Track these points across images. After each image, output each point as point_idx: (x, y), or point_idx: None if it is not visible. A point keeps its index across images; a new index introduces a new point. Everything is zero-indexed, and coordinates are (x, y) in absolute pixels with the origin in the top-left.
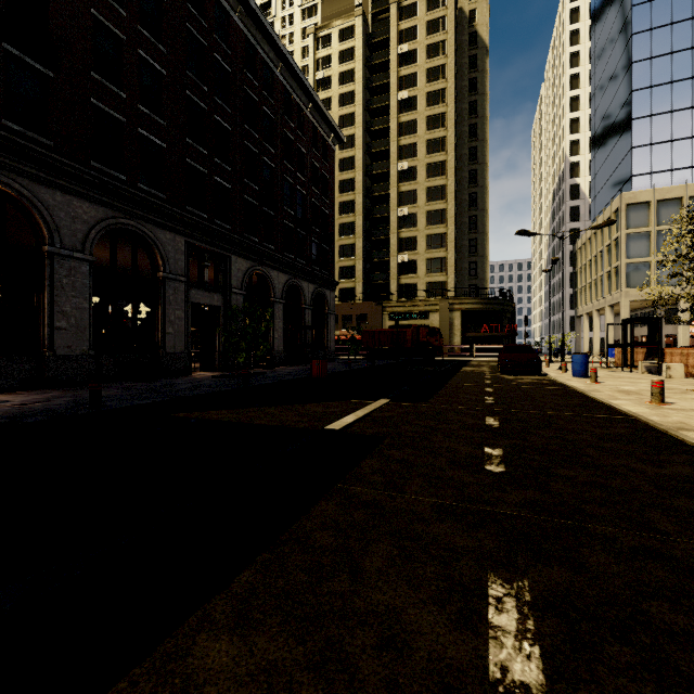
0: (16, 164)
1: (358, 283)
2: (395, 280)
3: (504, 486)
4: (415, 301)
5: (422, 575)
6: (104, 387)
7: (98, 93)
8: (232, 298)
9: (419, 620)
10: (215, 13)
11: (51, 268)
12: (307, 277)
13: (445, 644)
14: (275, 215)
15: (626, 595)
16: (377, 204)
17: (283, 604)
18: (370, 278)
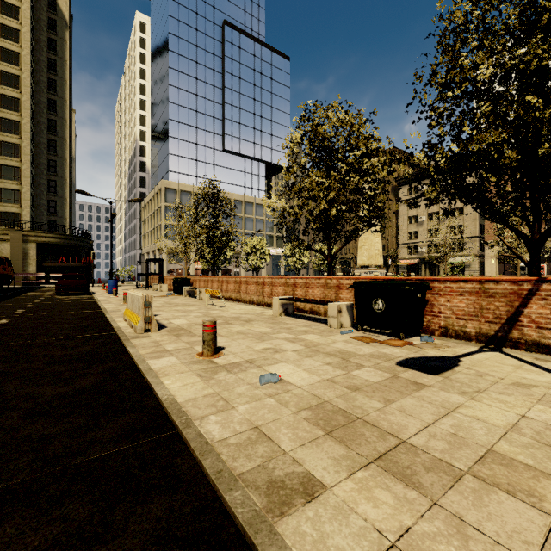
0: None
1: None
2: None
3: None
4: None
5: None
6: None
7: None
8: None
9: None
10: None
11: None
12: None
13: None
14: None
15: None
16: None
17: None
18: None
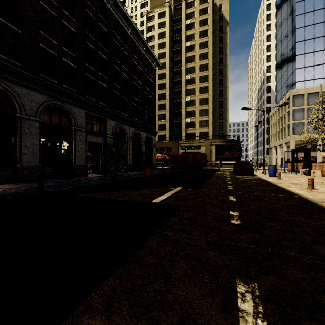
0: (3, 74)
1: (167, 132)
2: (184, 131)
3: (241, 231)
4: (194, 141)
5: (202, 280)
6: (46, 181)
7: (43, 41)
8: (107, 139)
9: (201, 307)
10: (99, 4)
11: (20, 124)
12: (143, 129)
13: (216, 321)
14: (128, 100)
15: (308, 291)
16: (176, 95)
17: (129, 297)
18: (172, 130)
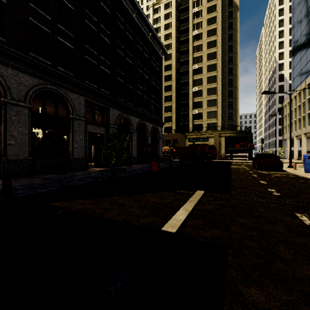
0: None
1: (173, 124)
2: (191, 122)
3: None
4: (201, 132)
5: None
6: (34, 177)
7: (34, 15)
8: (110, 130)
9: None
10: None
11: (5, 110)
12: (149, 120)
13: None
14: (133, 88)
15: None
16: (182, 86)
17: None
18: (179, 121)
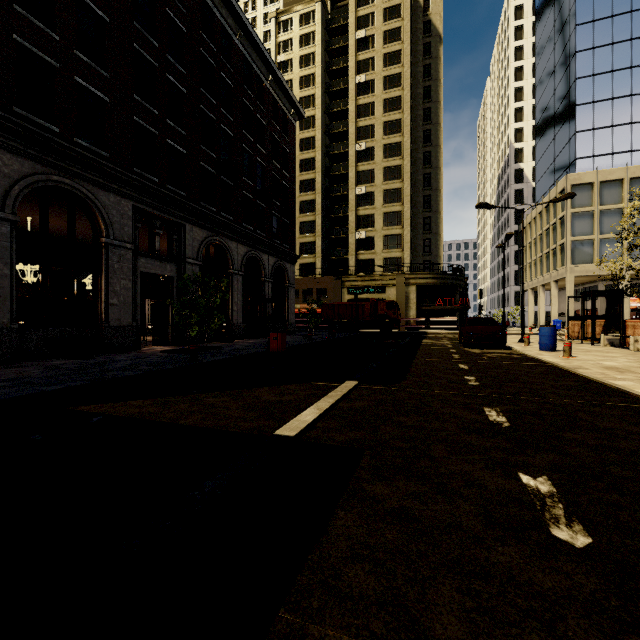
0: None
1: (318, 258)
2: (353, 255)
3: (634, 608)
4: (373, 276)
5: None
6: (26, 366)
7: (22, 30)
8: (187, 269)
9: None
10: None
11: None
12: (267, 249)
13: None
14: (234, 185)
15: None
16: (336, 183)
17: None
18: (329, 253)
